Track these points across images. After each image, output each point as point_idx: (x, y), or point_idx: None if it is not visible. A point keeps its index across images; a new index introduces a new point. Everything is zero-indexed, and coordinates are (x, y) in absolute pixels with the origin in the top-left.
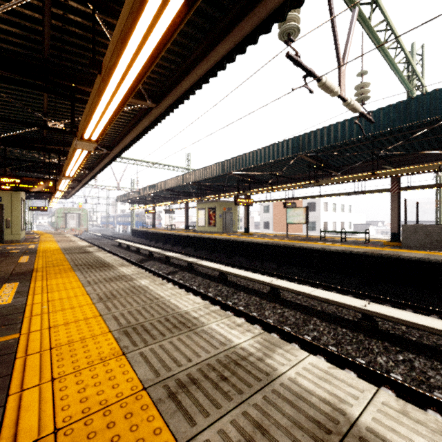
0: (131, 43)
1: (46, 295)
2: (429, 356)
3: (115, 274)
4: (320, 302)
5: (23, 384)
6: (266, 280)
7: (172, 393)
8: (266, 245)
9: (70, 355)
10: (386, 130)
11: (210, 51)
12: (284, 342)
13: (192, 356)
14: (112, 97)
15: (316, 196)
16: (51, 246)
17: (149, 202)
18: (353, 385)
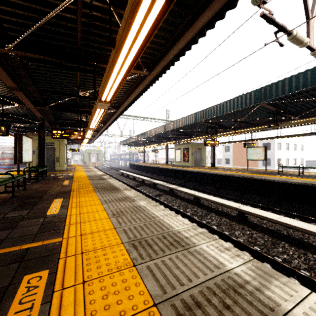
0: (138, 15)
1: (79, 209)
2: None
3: (122, 196)
4: (285, 228)
5: (63, 282)
6: (235, 206)
7: (180, 314)
8: (230, 177)
9: (95, 261)
10: None
11: (194, 22)
12: (278, 273)
13: (191, 276)
14: (121, 66)
15: (273, 137)
16: (81, 174)
17: (141, 145)
18: None
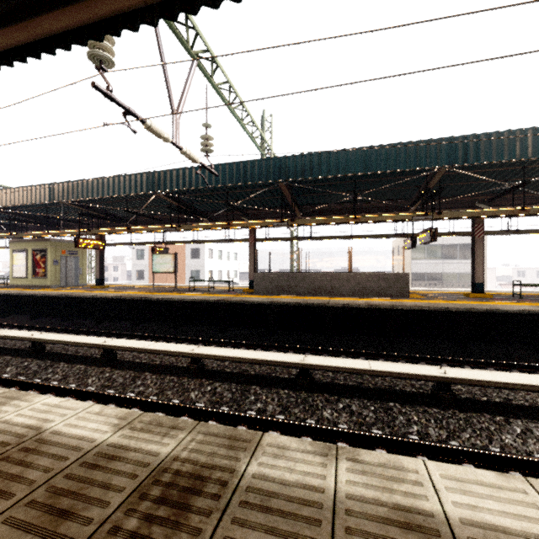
0: None
1: None
2: (232, 380)
3: None
4: (163, 356)
5: None
6: (99, 342)
7: None
8: (119, 300)
9: None
10: (224, 185)
11: None
12: (29, 394)
13: None
14: None
15: (190, 242)
16: None
17: None
18: (73, 407)
